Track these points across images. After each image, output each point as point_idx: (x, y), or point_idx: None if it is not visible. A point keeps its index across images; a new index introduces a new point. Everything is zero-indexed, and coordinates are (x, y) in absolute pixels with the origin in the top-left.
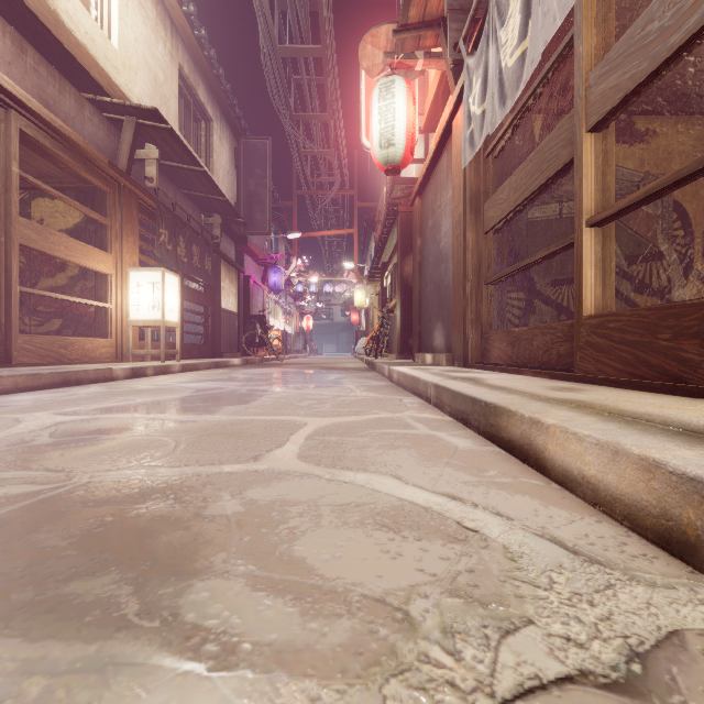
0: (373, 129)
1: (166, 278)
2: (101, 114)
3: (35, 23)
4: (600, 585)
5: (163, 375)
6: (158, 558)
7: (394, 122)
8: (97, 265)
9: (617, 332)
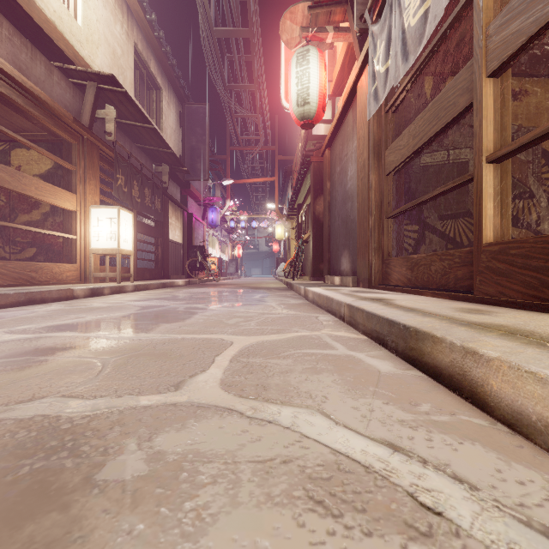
0: (291, 90)
1: (121, 214)
2: (68, 80)
3: (10, 1)
4: None
5: (118, 294)
6: None
7: (309, 84)
8: (63, 203)
9: (520, 258)
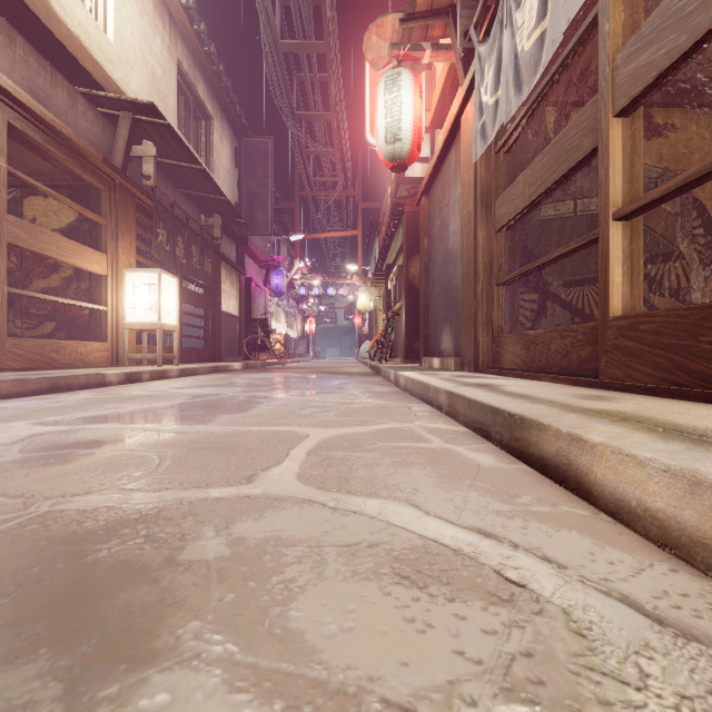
0: (378, 123)
1: (163, 280)
2: (96, 109)
3: (25, 12)
4: (711, 681)
5: (159, 380)
6: (108, 631)
7: (400, 116)
8: (91, 266)
9: (650, 335)
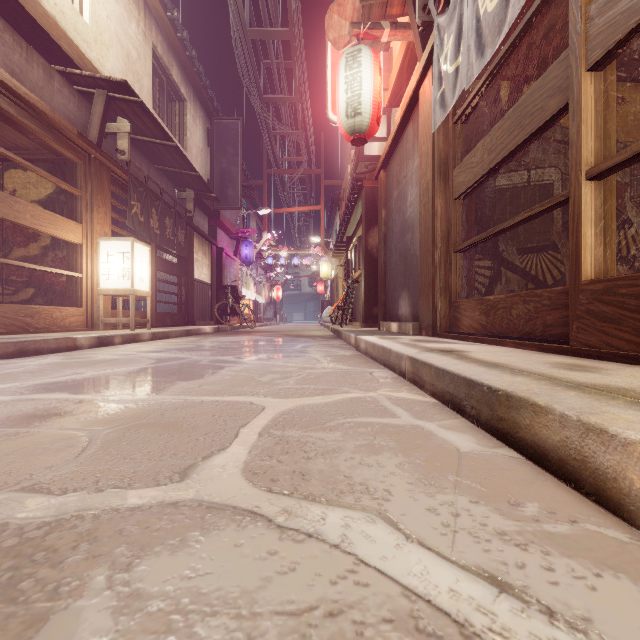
0: (339, 98)
1: (136, 248)
2: (72, 87)
3: None
4: None
5: (131, 343)
6: None
7: (360, 91)
8: (66, 235)
9: (632, 299)
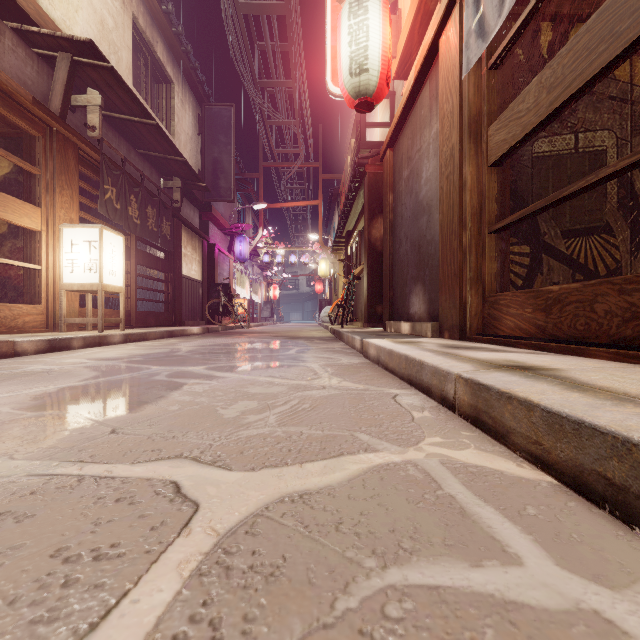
0: (341, 54)
1: (106, 237)
2: (29, 48)
3: None
4: None
5: (96, 347)
6: None
7: (367, 43)
8: (19, 219)
9: None
